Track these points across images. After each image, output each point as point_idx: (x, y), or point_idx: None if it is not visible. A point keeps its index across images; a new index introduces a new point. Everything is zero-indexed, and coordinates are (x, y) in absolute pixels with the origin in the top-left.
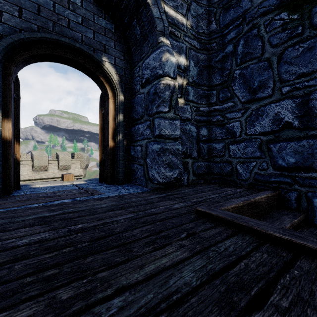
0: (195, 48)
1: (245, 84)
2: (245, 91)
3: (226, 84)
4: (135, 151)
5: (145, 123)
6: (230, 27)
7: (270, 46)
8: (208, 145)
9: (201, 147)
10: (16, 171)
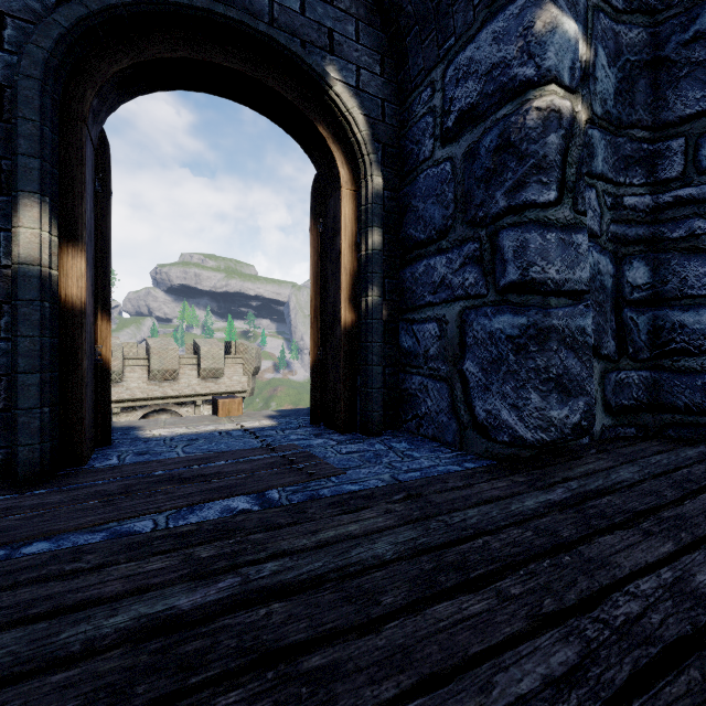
0: (611, 8)
1: None
2: None
3: None
4: (416, 338)
5: (457, 249)
6: None
7: None
8: (650, 316)
9: (628, 323)
10: (100, 395)
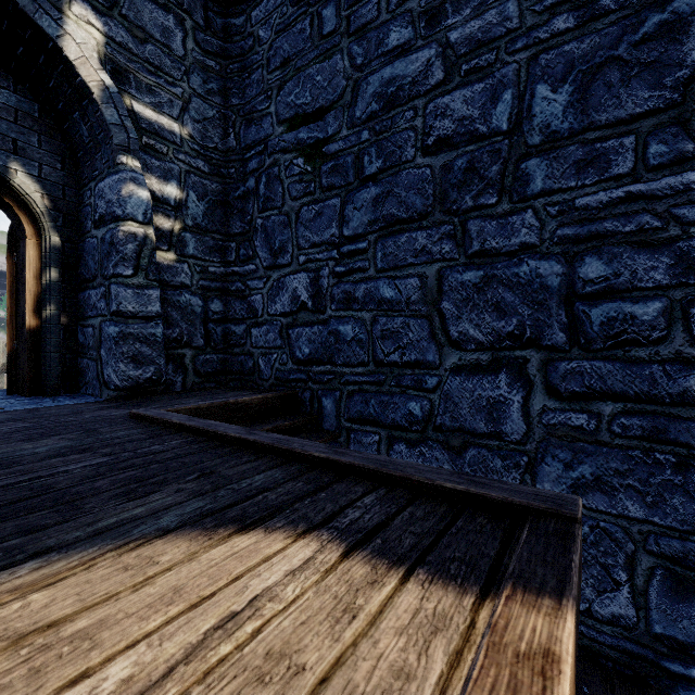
0: (201, 171)
1: (268, 242)
2: (267, 252)
3: (248, 236)
4: (85, 336)
5: (99, 288)
6: (252, 152)
7: (290, 197)
8: (224, 327)
9: (211, 330)
10: None
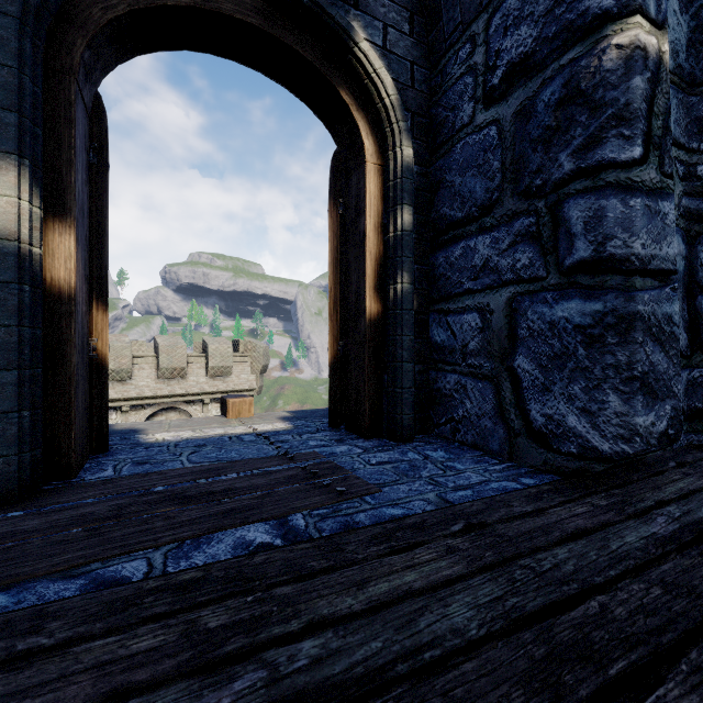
0: None
1: None
2: None
3: None
4: (451, 331)
5: (505, 226)
6: None
7: None
8: None
9: (702, 312)
10: (95, 395)
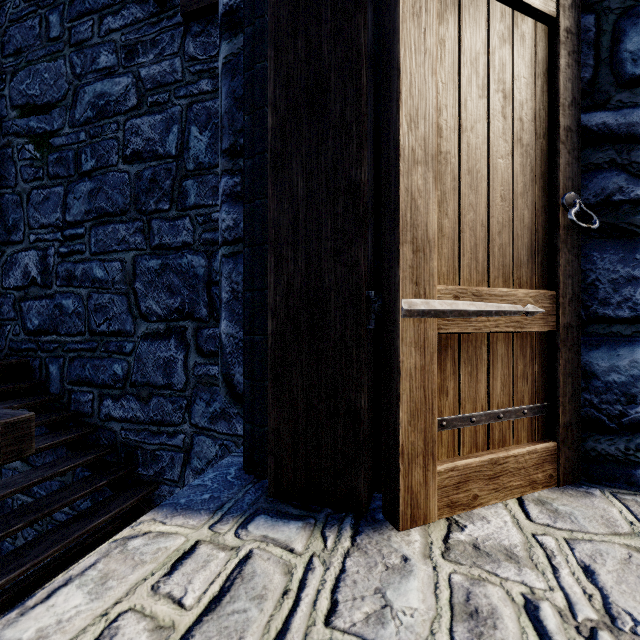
0: None
1: (2, 219)
2: (2, 228)
3: None
4: None
5: None
6: None
7: (22, 179)
8: None
9: None
10: None
